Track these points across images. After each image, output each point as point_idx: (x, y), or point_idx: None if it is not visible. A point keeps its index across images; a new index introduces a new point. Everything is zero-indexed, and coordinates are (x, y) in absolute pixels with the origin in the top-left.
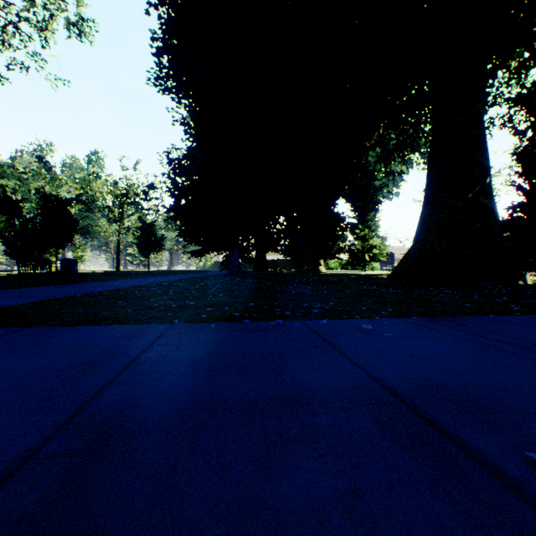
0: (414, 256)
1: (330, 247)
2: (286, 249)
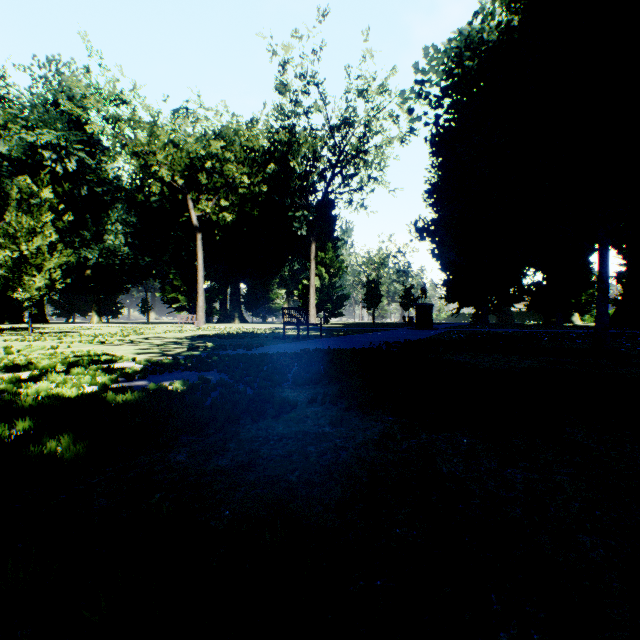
0: (618, 312)
1: (574, 302)
2: (530, 304)
